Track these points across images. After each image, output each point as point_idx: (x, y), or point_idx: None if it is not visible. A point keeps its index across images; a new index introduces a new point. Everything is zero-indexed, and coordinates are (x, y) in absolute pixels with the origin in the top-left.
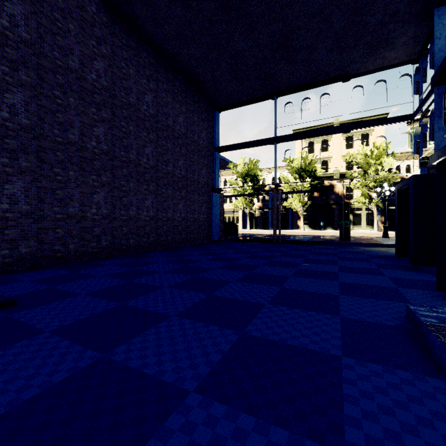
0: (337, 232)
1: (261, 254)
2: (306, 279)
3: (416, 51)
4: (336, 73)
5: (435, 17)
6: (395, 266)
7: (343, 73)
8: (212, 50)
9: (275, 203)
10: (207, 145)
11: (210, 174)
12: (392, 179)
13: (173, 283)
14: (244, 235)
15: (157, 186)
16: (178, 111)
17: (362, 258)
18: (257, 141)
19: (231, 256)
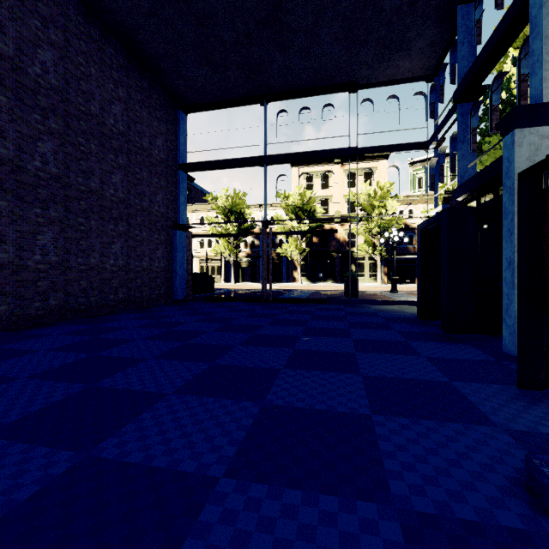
0: (339, 285)
1: (241, 322)
2: (308, 375)
3: (431, 65)
4: (342, 79)
5: (459, 15)
6: (424, 335)
7: (351, 80)
8: (166, 1)
9: (265, 248)
10: (165, 159)
11: (170, 202)
12: (398, 224)
13: (15, 416)
14: (225, 292)
15: (67, 211)
16: (112, 95)
17: (379, 323)
18: (240, 160)
19: (191, 329)
